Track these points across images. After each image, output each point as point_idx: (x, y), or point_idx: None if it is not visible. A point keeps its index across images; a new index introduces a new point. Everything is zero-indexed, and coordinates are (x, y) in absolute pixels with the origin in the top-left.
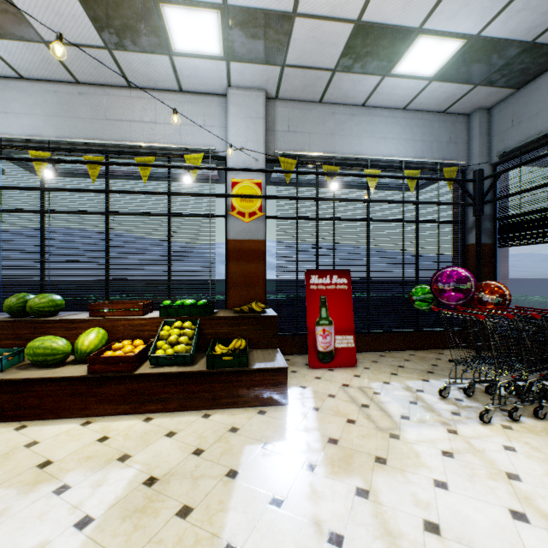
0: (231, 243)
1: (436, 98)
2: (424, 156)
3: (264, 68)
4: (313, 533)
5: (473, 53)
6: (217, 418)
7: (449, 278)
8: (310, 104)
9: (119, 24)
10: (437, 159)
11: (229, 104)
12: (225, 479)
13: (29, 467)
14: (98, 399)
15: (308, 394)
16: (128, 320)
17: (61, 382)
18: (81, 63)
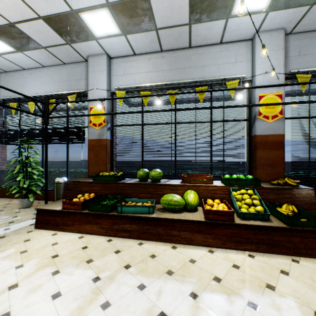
0: (258, 137)
1: None
2: None
3: (294, 10)
4: None
5: None
6: (307, 264)
7: None
8: None
9: (205, 5)
10: None
11: (257, 43)
12: None
13: (209, 280)
14: (211, 236)
15: None
16: (205, 186)
17: (189, 223)
18: (169, 38)
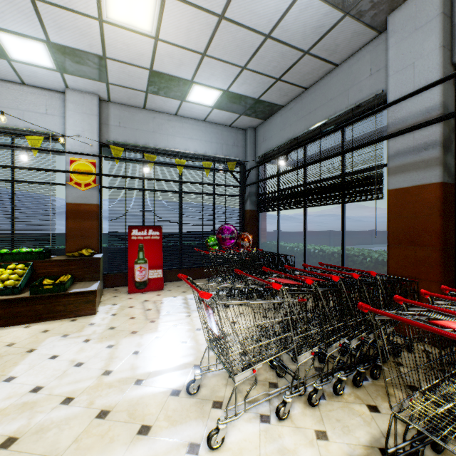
0: (69, 206)
1: (221, 118)
2: (218, 153)
3: (93, 82)
4: (68, 364)
5: (230, 98)
6: (36, 327)
7: (225, 231)
8: (137, 108)
9: None
10: (226, 155)
11: (68, 101)
12: (24, 353)
13: None
14: None
15: (116, 307)
16: None
17: None
18: None
